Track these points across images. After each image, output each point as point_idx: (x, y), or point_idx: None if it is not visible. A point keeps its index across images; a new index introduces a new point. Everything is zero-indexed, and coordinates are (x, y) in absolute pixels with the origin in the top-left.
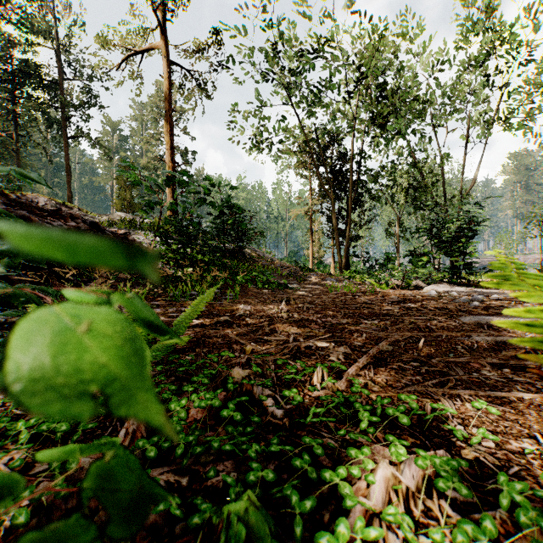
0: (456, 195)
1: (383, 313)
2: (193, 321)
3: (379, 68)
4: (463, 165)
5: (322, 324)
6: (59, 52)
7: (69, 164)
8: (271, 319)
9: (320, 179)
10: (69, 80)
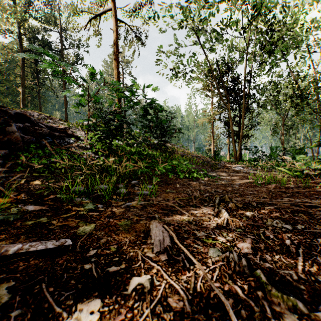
0: None
1: None
2: None
3: (270, 3)
4: None
5: None
6: (60, 33)
7: (65, 98)
8: None
9: (220, 95)
10: (65, 49)
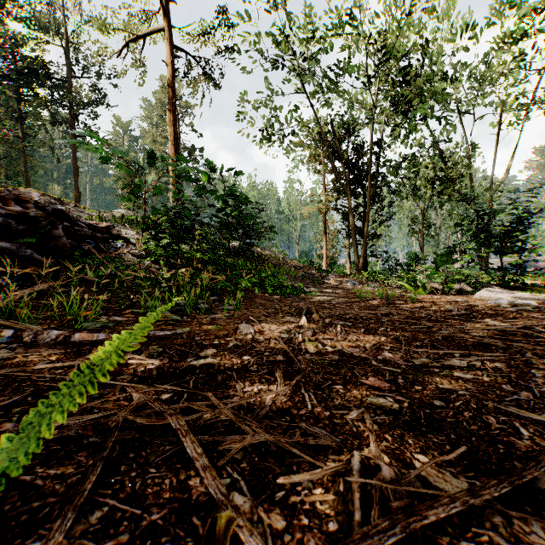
0: (489, 188)
1: (470, 340)
2: (148, 362)
3: (403, 46)
4: (494, 155)
5: (387, 373)
6: (67, 49)
7: (76, 163)
8: (287, 356)
9: (335, 173)
10: (76, 77)
